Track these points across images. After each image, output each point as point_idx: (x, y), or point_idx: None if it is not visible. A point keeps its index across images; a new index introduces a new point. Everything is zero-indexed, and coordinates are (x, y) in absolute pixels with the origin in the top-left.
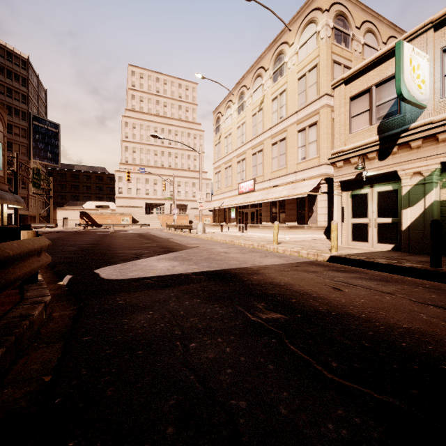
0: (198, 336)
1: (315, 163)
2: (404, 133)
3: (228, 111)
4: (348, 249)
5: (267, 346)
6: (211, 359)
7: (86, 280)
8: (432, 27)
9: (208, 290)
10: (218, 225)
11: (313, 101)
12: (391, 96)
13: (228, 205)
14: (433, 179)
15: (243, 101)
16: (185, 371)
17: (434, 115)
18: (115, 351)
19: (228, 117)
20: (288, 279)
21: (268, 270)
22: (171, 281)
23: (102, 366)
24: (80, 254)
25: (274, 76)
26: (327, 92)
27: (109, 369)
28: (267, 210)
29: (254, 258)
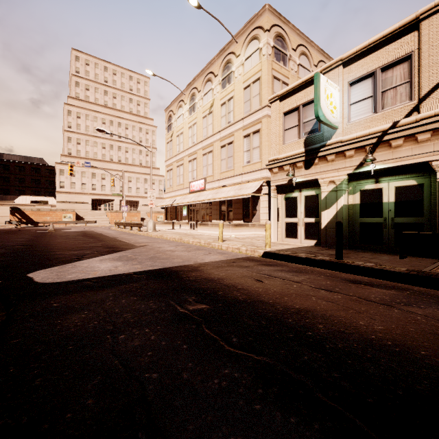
0: (129, 329)
1: (258, 167)
2: (322, 148)
3: (180, 111)
4: (281, 245)
5: (186, 331)
6: (136, 346)
7: (17, 285)
8: (342, 64)
9: (147, 288)
10: (170, 223)
11: (256, 110)
12: (314, 116)
13: (179, 203)
14: (342, 187)
15: (194, 102)
16: (111, 358)
17: (343, 135)
18: (45, 349)
19: (180, 116)
20: (222, 274)
21: (207, 266)
22: (111, 281)
23: (31, 362)
24: (10, 257)
25: (223, 82)
26: (268, 104)
27: (39, 364)
28: (216, 208)
29: (198, 256)
